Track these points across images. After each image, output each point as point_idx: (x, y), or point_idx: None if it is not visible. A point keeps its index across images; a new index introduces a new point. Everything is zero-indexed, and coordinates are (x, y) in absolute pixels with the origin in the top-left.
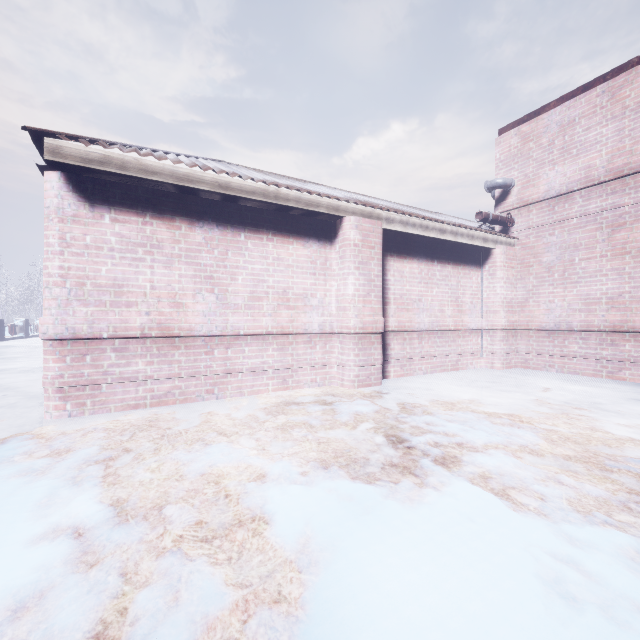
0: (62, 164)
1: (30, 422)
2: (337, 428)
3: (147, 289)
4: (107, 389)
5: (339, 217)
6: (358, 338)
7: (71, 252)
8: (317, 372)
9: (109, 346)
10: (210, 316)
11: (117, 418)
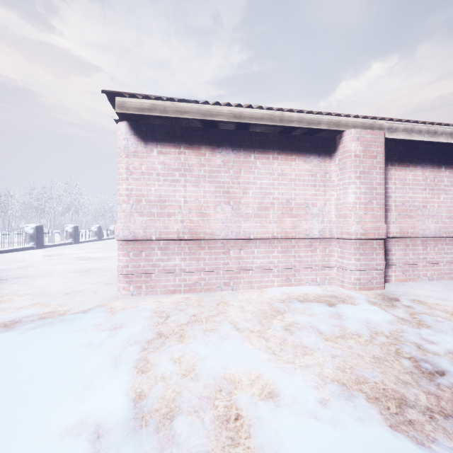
0: (126, 115)
1: (109, 297)
2: (349, 338)
3: (181, 203)
4: (155, 277)
5: (339, 132)
6: (359, 243)
7: (133, 178)
8: (317, 273)
9: (156, 246)
10: (227, 223)
11: (160, 300)
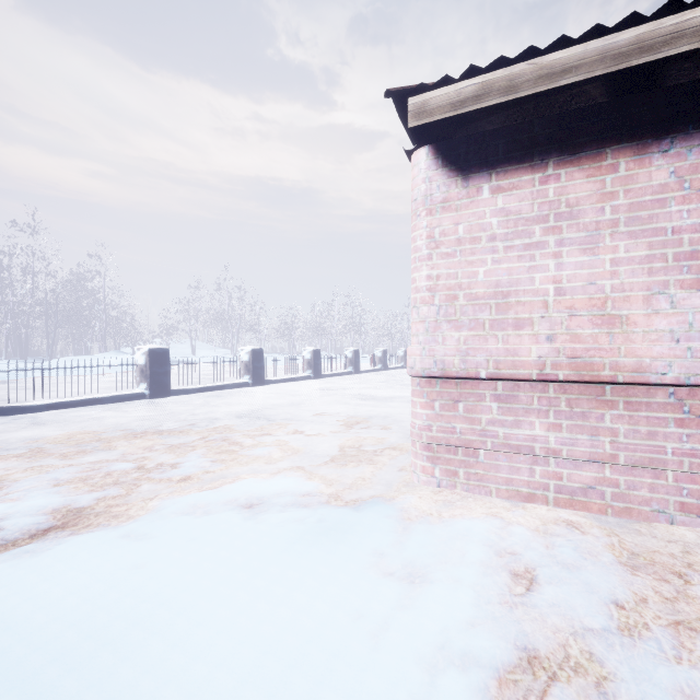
0: (428, 128)
1: (398, 480)
2: None
3: (548, 295)
4: (485, 458)
5: None
6: None
7: (440, 254)
8: None
9: (488, 391)
10: (689, 341)
11: (500, 515)
